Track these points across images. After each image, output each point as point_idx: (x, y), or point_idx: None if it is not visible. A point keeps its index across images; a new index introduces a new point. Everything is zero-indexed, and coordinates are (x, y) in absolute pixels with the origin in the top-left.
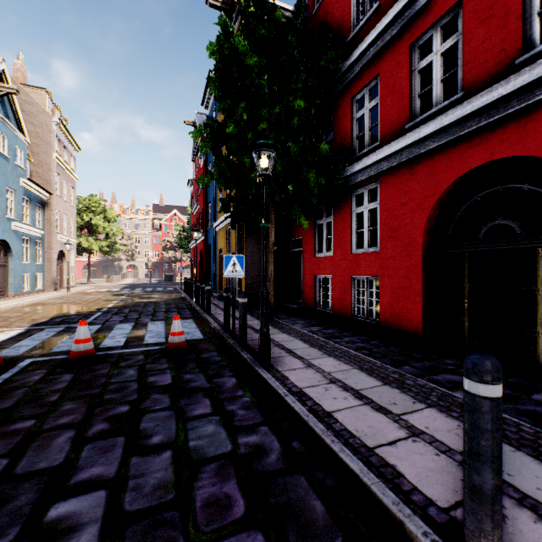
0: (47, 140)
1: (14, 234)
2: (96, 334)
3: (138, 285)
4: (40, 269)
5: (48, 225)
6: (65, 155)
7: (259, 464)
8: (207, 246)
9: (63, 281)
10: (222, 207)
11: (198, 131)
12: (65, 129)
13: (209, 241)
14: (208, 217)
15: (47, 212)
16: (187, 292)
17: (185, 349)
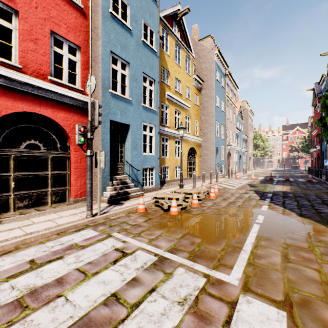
0: (246, 118)
1: (241, 152)
2: (284, 179)
3: (278, 171)
4: (245, 163)
5: (246, 148)
6: (250, 120)
7: (325, 187)
8: (321, 151)
9: (249, 168)
10: (326, 142)
11: (316, 121)
12: (251, 111)
13: (322, 150)
14: (322, 138)
15: (246, 143)
16: (309, 173)
17: (312, 181)
